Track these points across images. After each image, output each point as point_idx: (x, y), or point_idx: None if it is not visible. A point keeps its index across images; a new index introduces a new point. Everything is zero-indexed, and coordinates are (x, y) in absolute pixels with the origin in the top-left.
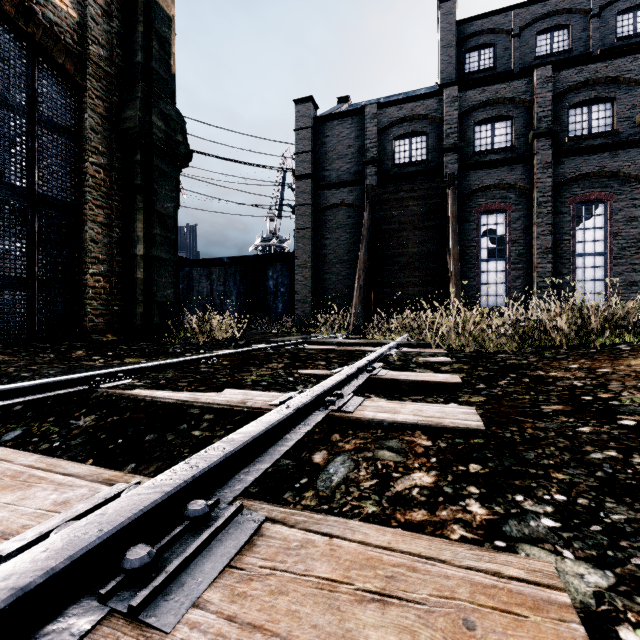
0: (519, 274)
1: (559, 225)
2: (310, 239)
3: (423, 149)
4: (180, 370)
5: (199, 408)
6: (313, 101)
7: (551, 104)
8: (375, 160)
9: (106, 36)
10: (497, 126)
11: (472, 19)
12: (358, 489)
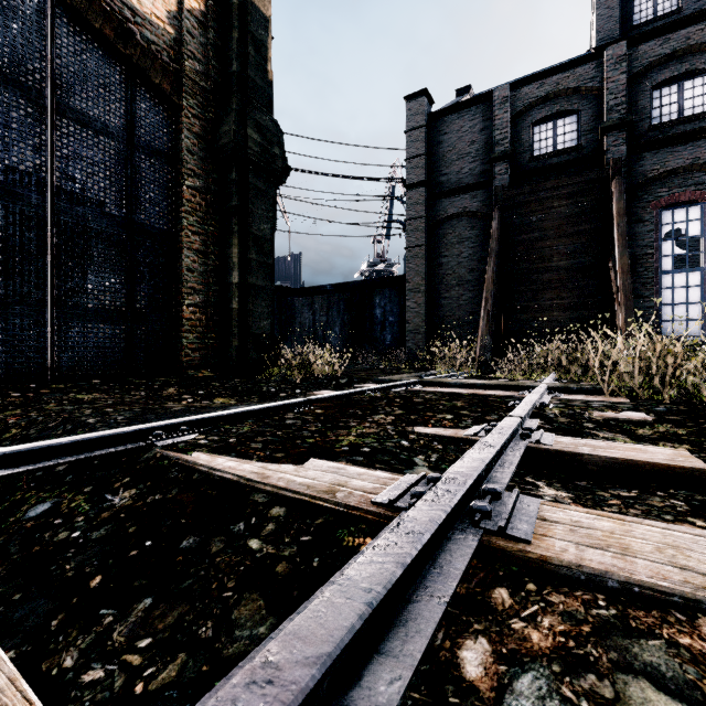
0: None
1: None
2: (424, 258)
3: (573, 132)
4: (260, 421)
5: (266, 494)
6: (427, 94)
7: None
8: (506, 154)
9: (202, 49)
10: (688, 85)
11: None
12: None
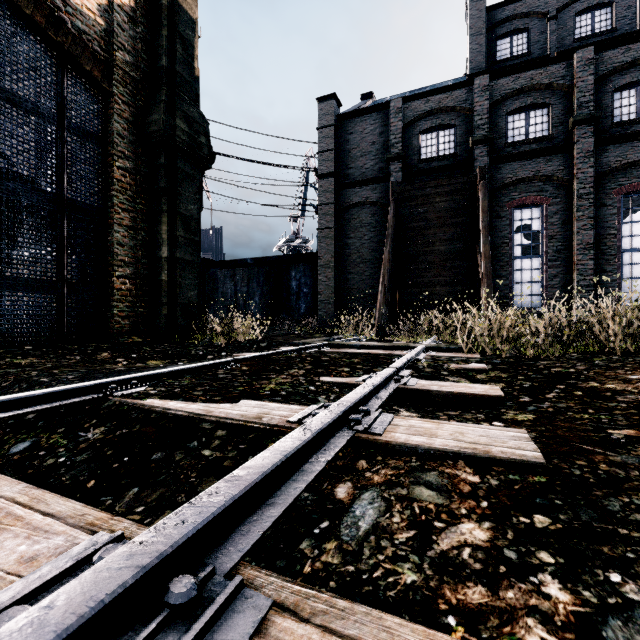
0: (557, 272)
1: (602, 218)
2: (333, 239)
3: (451, 142)
4: (197, 376)
5: (211, 423)
6: (336, 98)
7: (593, 88)
8: (400, 156)
9: (132, 42)
10: (532, 115)
11: (504, 4)
12: (392, 544)
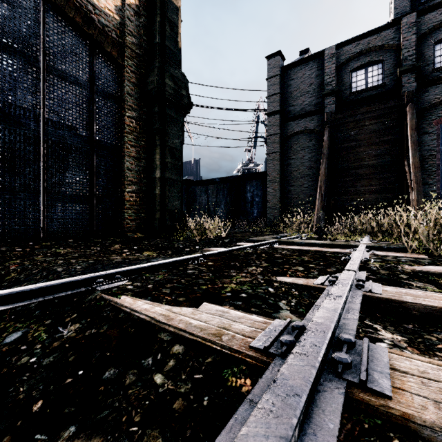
0: None
1: None
2: (278, 160)
3: (379, 75)
4: (170, 271)
5: (170, 333)
6: (281, 54)
7: None
8: (333, 91)
9: (137, 29)
10: None
11: None
12: None
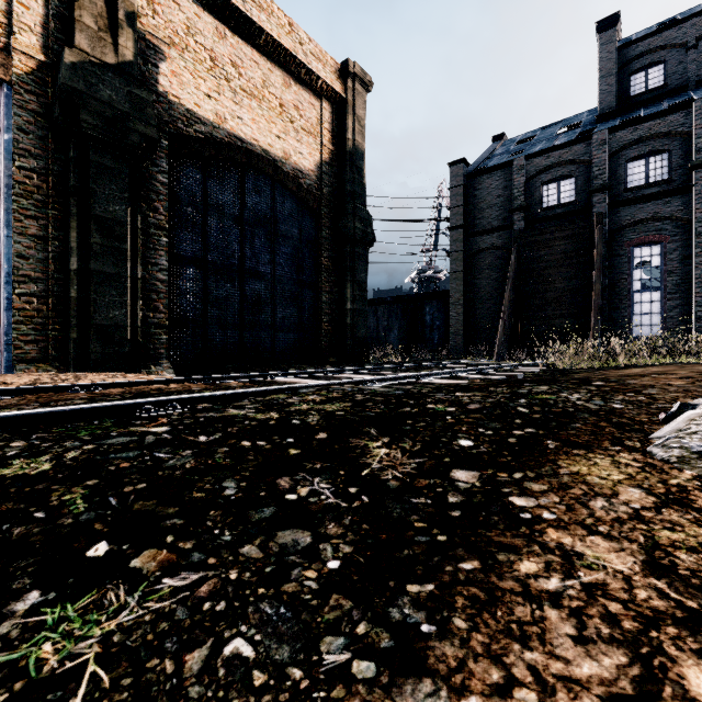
0: (676, 304)
1: None
2: (462, 280)
3: (571, 191)
4: (393, 369)
5: None
6: (465, 161)
7: None
8: (522, 207)
9: (330, 179)
10: (652, 160)
11: (637, 40)
12: None
